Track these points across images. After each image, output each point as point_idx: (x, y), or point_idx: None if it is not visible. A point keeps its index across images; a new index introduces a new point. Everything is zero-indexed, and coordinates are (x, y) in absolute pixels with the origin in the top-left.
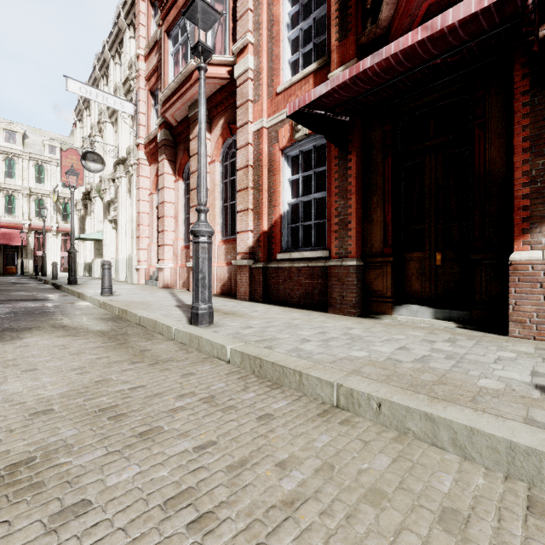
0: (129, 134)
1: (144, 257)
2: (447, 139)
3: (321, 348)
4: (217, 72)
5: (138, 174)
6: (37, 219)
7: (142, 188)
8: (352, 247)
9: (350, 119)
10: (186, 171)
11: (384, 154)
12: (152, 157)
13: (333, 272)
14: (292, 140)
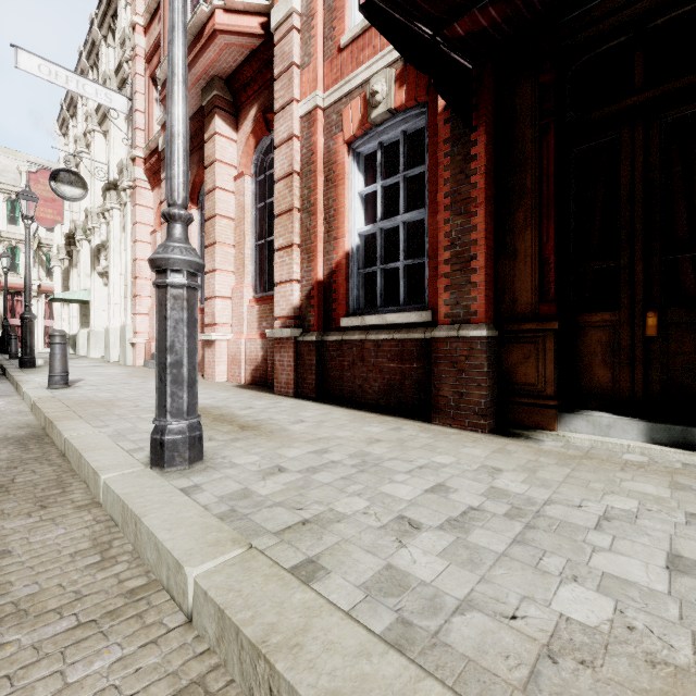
0: (125, 147)
1: (143, 326)
2: (674, 87)
3: (459, 570)
4: (243, 25)
5: (134, 201)
6: (10, 274)
7: (141, 223)
8: (477, 303)
9: (474, 66)
10: (203, 195)
11: (539, 129)
12: (154, 176)
13: (441, 349)
14: (366, 124)
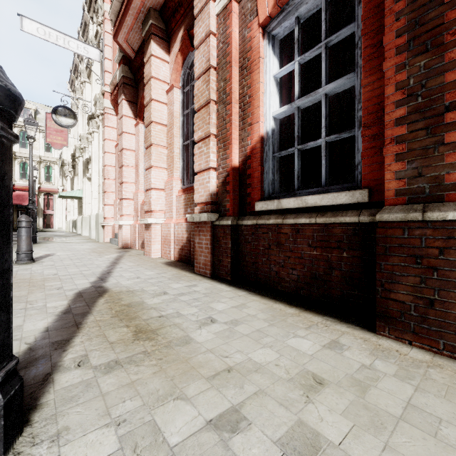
0: None
1: (110, 213)
2: None
3: None
4: None
5: (104, 124)
6: (46, 182)
7: (108, 139)
8: None
9: None
10: None
11: None
12: (117, 104)
13: (394, 237)
14: None
